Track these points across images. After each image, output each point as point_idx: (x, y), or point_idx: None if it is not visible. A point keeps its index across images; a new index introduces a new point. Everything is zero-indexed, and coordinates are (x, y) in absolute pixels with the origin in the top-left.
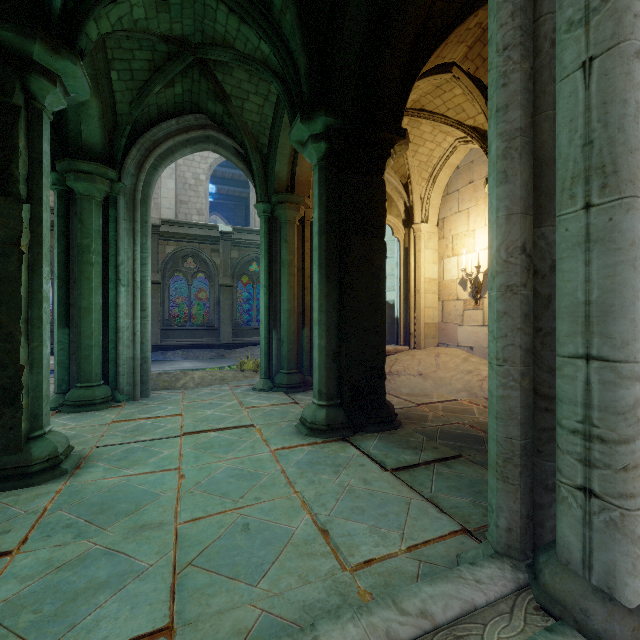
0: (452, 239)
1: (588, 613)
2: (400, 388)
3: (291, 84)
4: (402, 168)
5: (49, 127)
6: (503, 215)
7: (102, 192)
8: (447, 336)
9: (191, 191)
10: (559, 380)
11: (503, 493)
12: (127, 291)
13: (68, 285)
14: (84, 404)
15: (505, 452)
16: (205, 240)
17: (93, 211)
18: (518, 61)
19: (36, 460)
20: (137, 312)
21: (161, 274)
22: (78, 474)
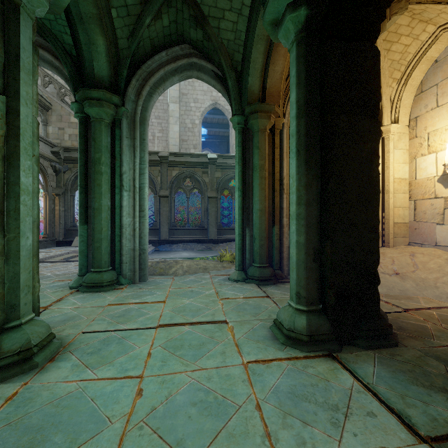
0: (428, 136)
1: None
2: None
3: None
4: None
5: (31, 27)
6: None
7: (109, 115)
8: (421, 235)
9: (189, 132)
10: None
11: None
12: (129, 195)
13: (87, 191)
14: (94, 286)
15: None
16: (198, 165)
17: (102, 131)
18: None
19: (6, 353)
20: (136, 212)
21: (169, 190)
22: (47, 369)
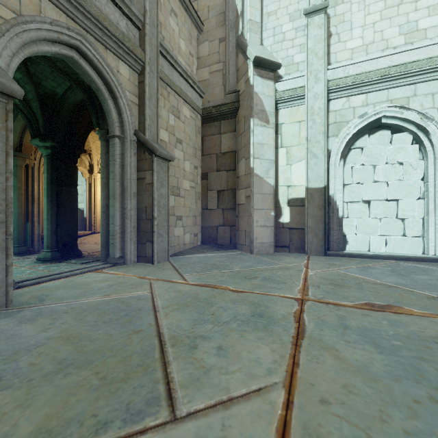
0: None
1: (111, 261)
2: (86, 248)
3: (33, 122)
4: (87, 146)
5: None
6: (103, 198)
7: None
8: None
9: None
10: (110, 228)
11: (103, 250)
12: None
13: None
14: None
15: (103, 243)
16: None
17: None
18: (105, 170)
19: None
20: None
21: None
22: None
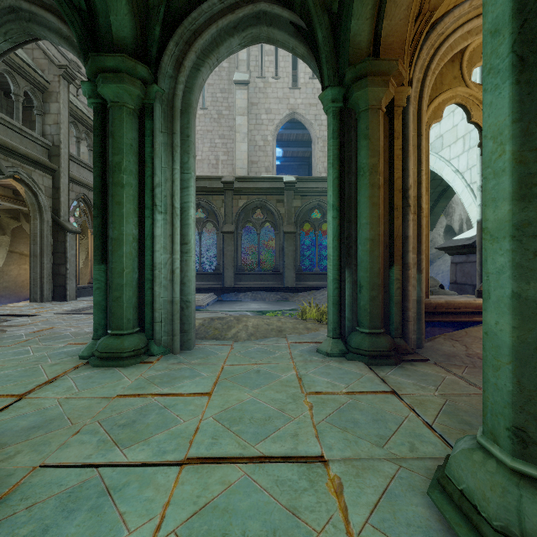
0: None
1: None
2: None
3: None
4: None
5: None
6: None
7: (134, 97)
8: None
9: (260, 152)
10: None
11: None
12: (164, 219)
13: (105, 214)
14: (110, 357)
15: None
16: (271, 192)
17: (124, 121)
18: None
19: None
20: (175, 245)
21: (235, 225)
22: None
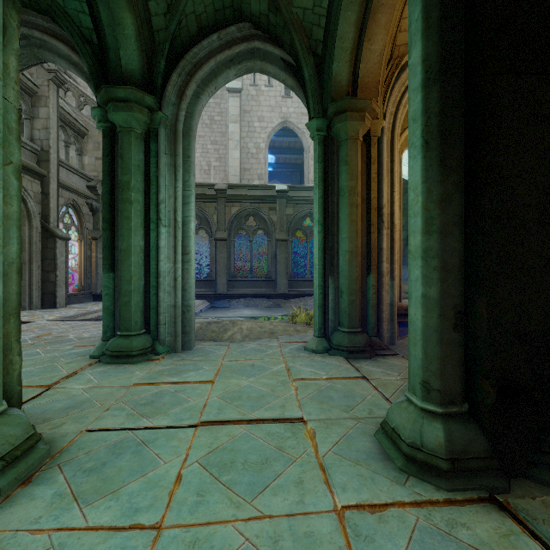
0: None
1: None
2: None
3: None
4: None
5: None
6: None
7: (141, 123)
8: None
9: (253, 159)
10: None
11: None
12: (168, 232)
13: (113, 227)
14: (121, 355)
15: None
16: (264, 200)
17: (132, 144)
18: None
19: None
20: (178, 255)
21: (227, 232)
22: (13, 500)
